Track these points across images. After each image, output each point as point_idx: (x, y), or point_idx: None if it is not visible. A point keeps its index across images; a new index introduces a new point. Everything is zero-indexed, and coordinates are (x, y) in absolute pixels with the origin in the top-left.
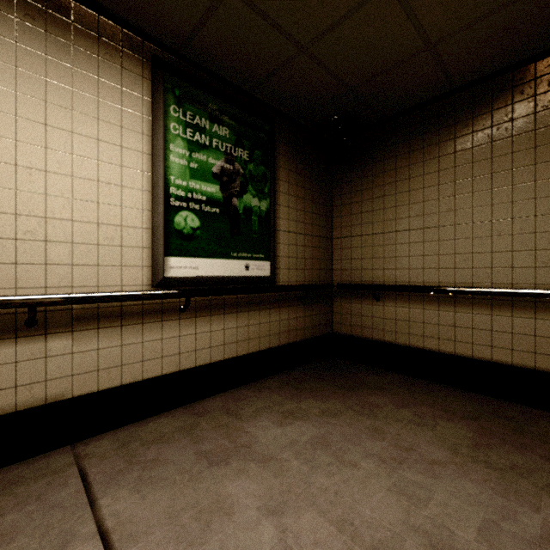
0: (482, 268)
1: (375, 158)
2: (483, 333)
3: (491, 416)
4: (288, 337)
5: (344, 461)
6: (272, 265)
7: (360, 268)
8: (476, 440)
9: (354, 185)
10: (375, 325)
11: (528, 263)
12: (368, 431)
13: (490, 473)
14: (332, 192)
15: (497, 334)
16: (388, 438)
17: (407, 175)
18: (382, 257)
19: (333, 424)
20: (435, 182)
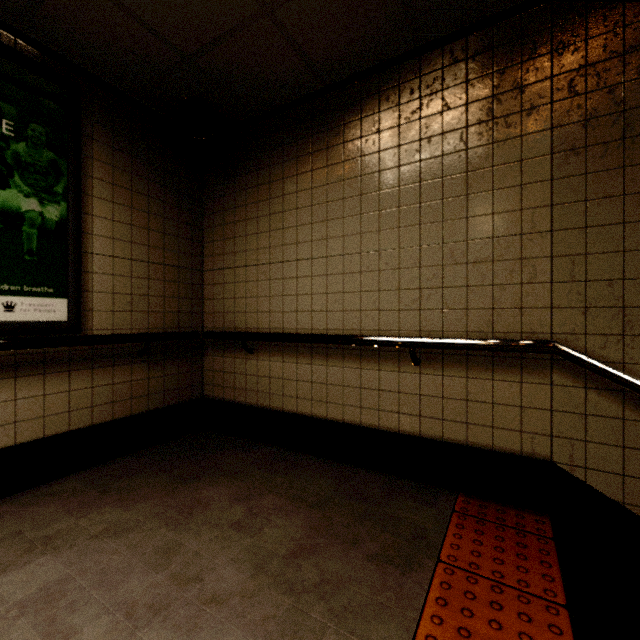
0: (352, 311)
1: (249, 167)
2: (353, 390)
3: (346, 498)
4: (112, 410)
5: (55, 633)
6: (72, 305)
7: (233, 311)
8: (302, 542)
9: (227, 200)
10: (248, 385)
11: (393, 305)
12: (153, 556)
13: (283, 601)
14: (203, 209)
15: (365, 392)
16: (176, 563)
17: (281, 191)
18: (256, 296)
19: (105, 552)
20: (308, 202)
